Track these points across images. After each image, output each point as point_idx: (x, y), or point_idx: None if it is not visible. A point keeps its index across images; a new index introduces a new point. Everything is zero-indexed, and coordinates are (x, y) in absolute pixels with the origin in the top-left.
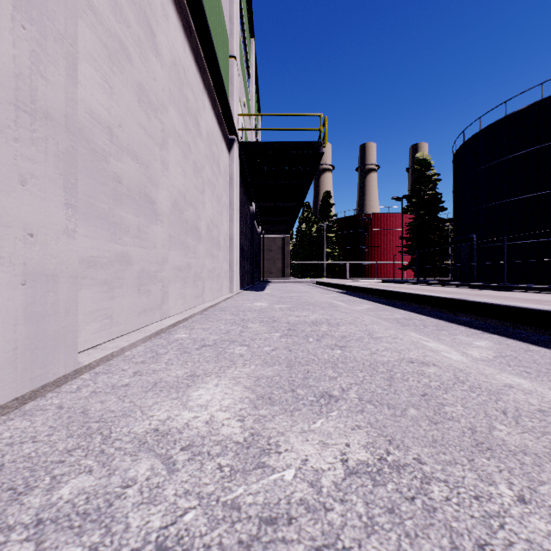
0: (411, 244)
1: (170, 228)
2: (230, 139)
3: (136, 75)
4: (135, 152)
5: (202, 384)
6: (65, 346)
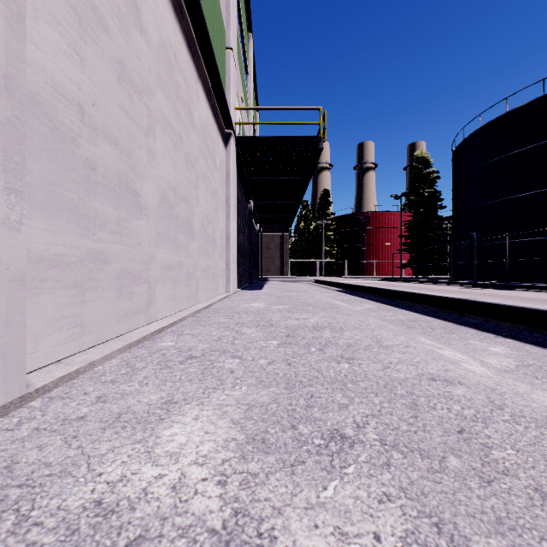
0: (409, 242)
1: (158, 224)
2: (226, 134)
3: (115, 49)
4: (114, 137)
5: (178, 416)
6: (6, 368)
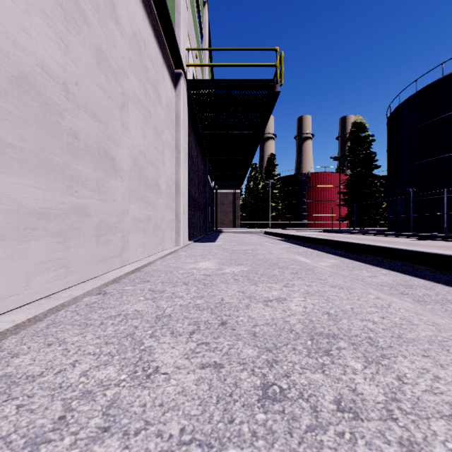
0: (347, 198)
1: (0, 125)
2: (176, 74)
3: None
4: None
5: None
6: None
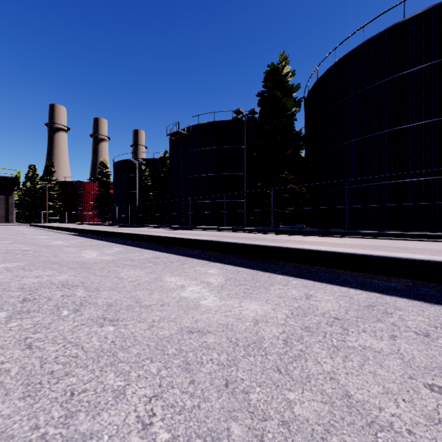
0: (97, 205)
1: None
2: None
3: None
4: None
5: None
6: None
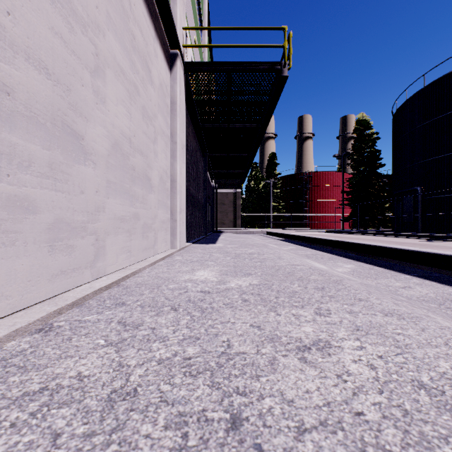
0: (351, 198)
1: None
2: (171, 54)
3: None
4: None
5: None
6: None
